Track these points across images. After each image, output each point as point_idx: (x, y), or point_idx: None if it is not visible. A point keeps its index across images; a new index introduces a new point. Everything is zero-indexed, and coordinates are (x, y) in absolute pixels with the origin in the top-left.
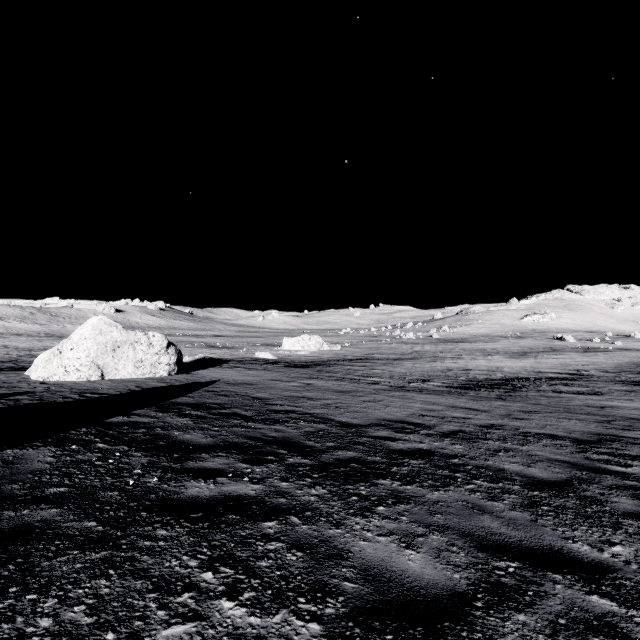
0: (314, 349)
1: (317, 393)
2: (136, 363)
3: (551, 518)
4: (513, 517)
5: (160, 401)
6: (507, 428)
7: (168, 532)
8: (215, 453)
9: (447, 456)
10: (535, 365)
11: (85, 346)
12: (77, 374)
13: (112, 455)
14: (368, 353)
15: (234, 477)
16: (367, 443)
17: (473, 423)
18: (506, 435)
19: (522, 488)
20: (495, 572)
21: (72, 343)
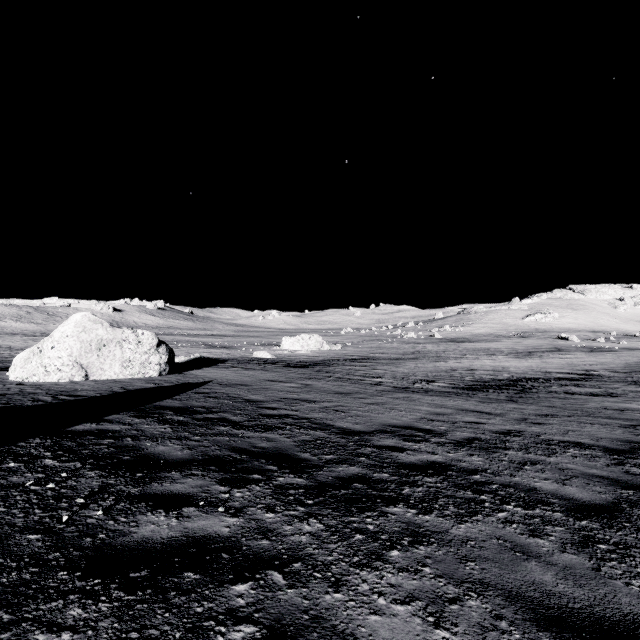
0: (314, 349)
1: (316, 395)
2: (124, 363)
3: (617, 564)
4: (568, 564)
5: (141, 404)
6: (526, 435)
7: (84, 611)
8: (189, 471)
9: (466, 471)
10: (541, 365)
11: (67, 344)
12: (58, 374)
13: (57, 476)
14: (369, 353)
15: (206, 506)
16: (372, 455)
17: (488, 429)
18: (527, 443)
19: (565, 516)
20: None
21: (53, 341)
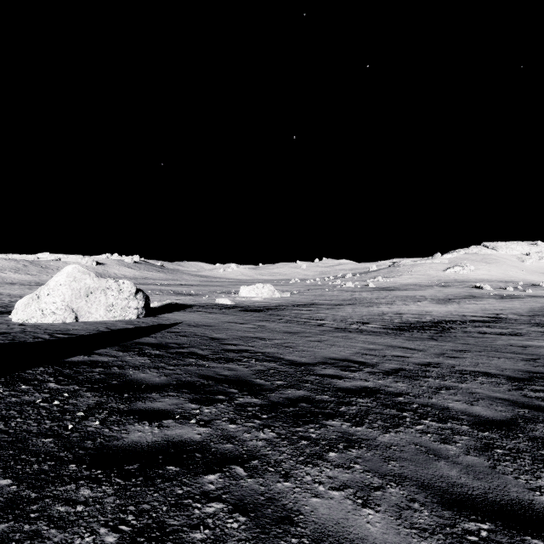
0: (267, 296)
1: (269, 334)
2: (107, 307)
3: (509, 464)
4: (470, 463)
5: (124, 341)
6: (444, 366)
7: (92, 492)
8: (166, 393)
9: (392, 394)
10: (459, 310)
11: (60, 292)
12: (53, 317)
13: (60, 395)
14: (313, 299)
15: (181, 419)
16: (315, 381)
17: (412, 361)
18: (444, 373)
19: (471, 428)
20: (467, 538)
21: (49, 289)
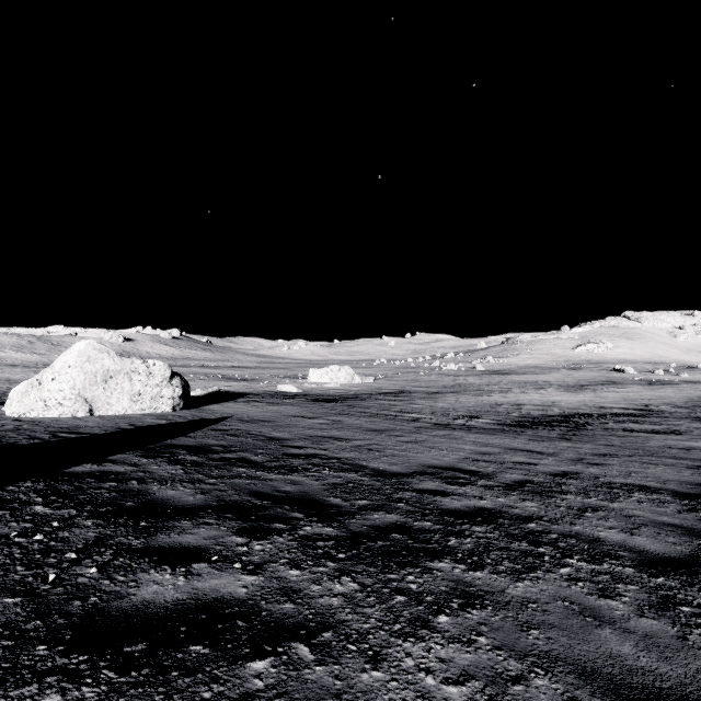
0: (344, 381)
1: (347, 432)
2: (133, 396)
3: None
4: (649, 631)
5: (151, 443)
6: (584, 477)
7: (63, 699)
8: (201, 519)
9: (519, 519)
10: (595, 399)
11: (69, 376)
12: (59, 409)
13: (47, 525)
14: (405, 386)
15: (219, 562)
16: (411, 500)
17: (541, 470)
18: (586, 487)
19: (638, 572)
20: None
21: (54, 372)
